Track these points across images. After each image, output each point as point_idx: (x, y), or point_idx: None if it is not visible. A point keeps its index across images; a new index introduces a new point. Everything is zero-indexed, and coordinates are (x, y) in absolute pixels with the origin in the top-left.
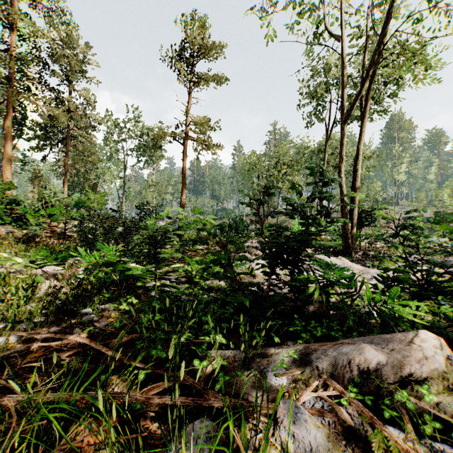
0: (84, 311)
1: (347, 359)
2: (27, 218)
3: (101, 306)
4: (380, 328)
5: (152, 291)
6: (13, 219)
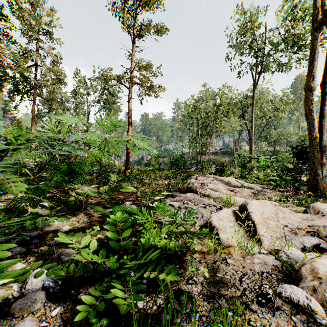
0: None
1: None
2: None
3: None
4: None
5: None
6: None
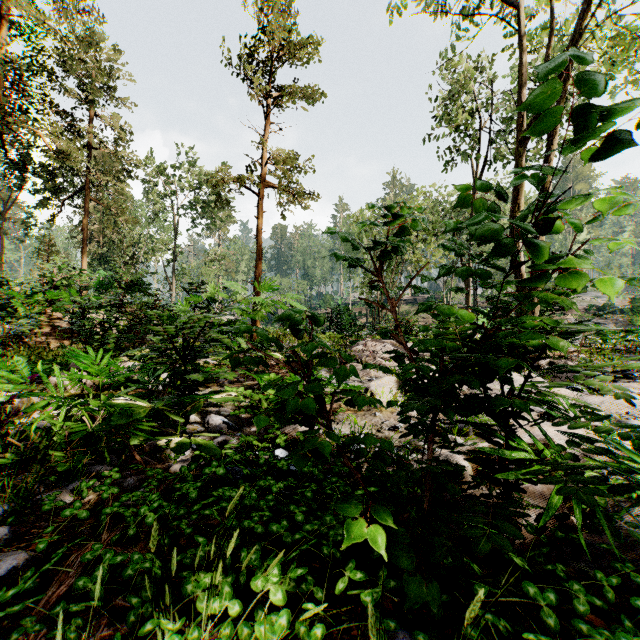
0: None
1: None
2: (14, 306)
3: (41, 497)
4: None
5: None
6: None
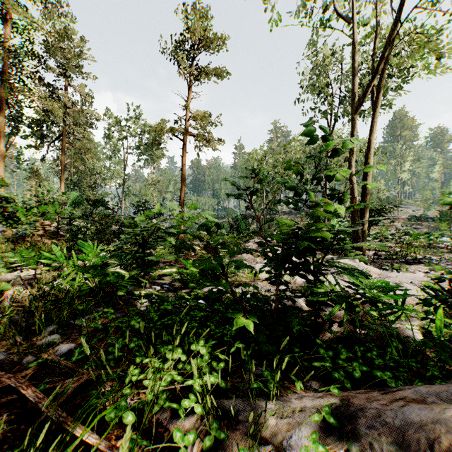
0: (48, 328)
1: (427, 438)
2: (18, 216)
3: (71, 322)
4: (437, 361)
5: (139, 300)
6: (4, 218)
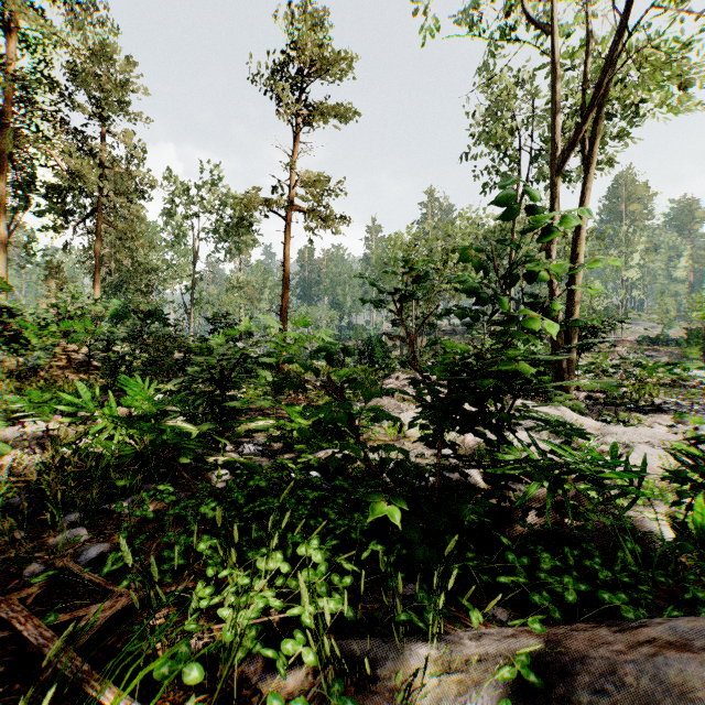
0: (68, 517)
1: None
2: (27, 338)
3: (105, 507)
4: (701, 573)
5: (215, 470)
6: (5, 340)
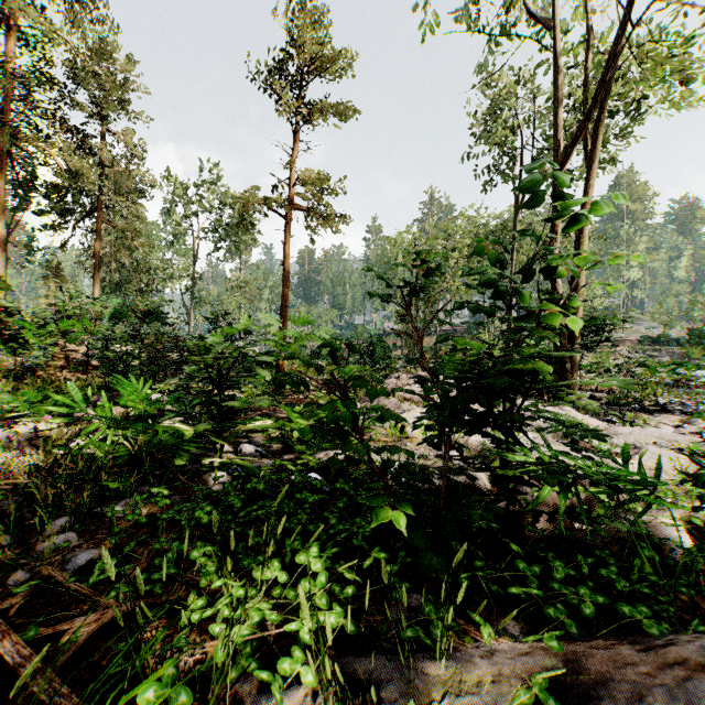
0: (58, 521)
1: None
2: (25, 337)
3: (97, 510)
4: None
5: (212, 472)
6: (3, 339)
